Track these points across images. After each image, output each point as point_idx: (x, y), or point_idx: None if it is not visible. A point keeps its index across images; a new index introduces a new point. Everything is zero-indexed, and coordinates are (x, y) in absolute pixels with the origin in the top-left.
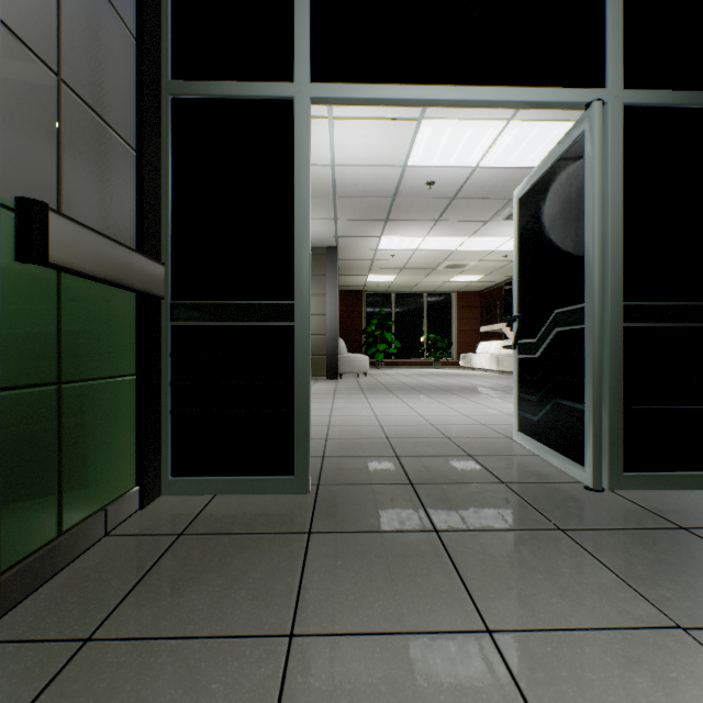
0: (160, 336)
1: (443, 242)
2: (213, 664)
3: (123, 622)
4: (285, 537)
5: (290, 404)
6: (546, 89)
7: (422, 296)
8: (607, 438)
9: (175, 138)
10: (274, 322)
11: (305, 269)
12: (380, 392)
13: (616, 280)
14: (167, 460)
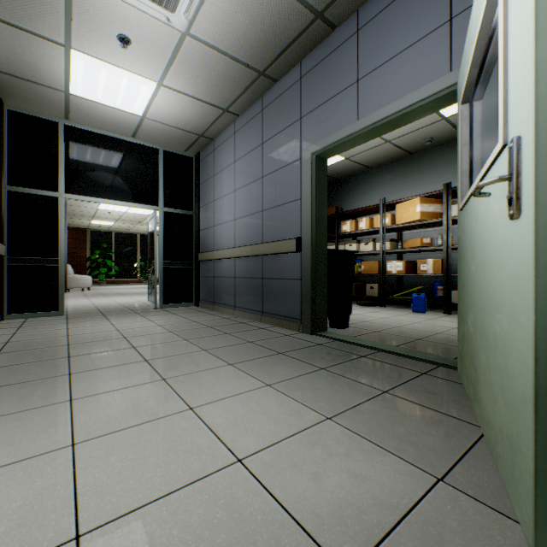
0: (4, 268)
1: (142, 211)
2: (53, 325)
3: (26, 326)
4: (60, 319)
5: (57, 289)
6: (142, 205)
7: (136, 235)
8: (160, 295)
9: (9, 204)
10: (51, 264)
11: (63, 249)
12: (98, 296)
13: (162, 255)
14: (7, 309)
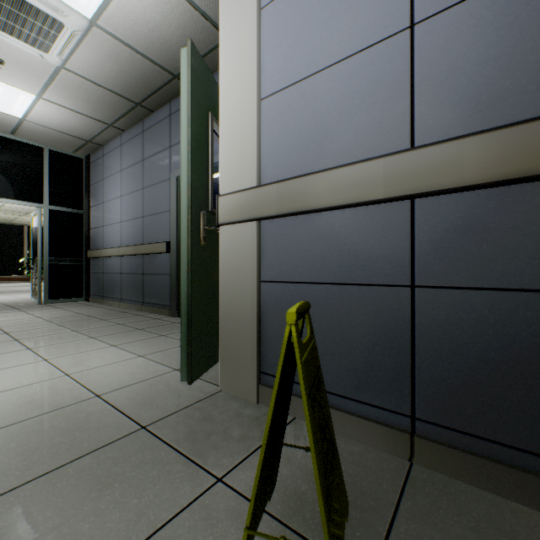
0: None
1: None
2: None
3: None
4: None
5: None
6: (24, 202)
7: (23, 227)
8: (45, 291)
9: None
10: None
11: None
12: None
13: (47, 252)
14: None
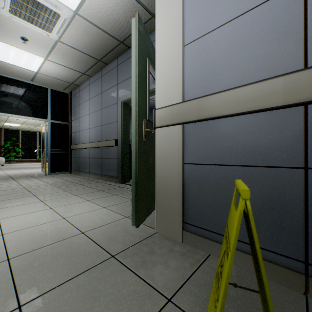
0: None
1: None
2: None
3: None
4: None
5: None
6: (37, 118)
7: (36, 133)
8: (48, 168)
9: None
10: None
11: None
12: (9, 169)
13: (49, 146)
14: None
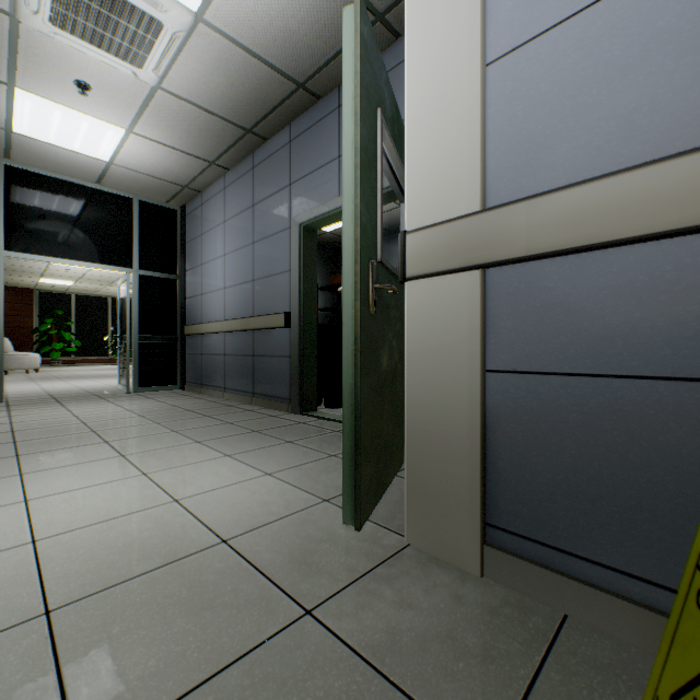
0: None
1: None
2: None
3: None
4: None
5: None
6: (111, 266)
7: (107, 299)
8: (134, 377)
9: None
10: None
11: (2, 320)
12: (51, 380)
13: (137, 328)
14: None
